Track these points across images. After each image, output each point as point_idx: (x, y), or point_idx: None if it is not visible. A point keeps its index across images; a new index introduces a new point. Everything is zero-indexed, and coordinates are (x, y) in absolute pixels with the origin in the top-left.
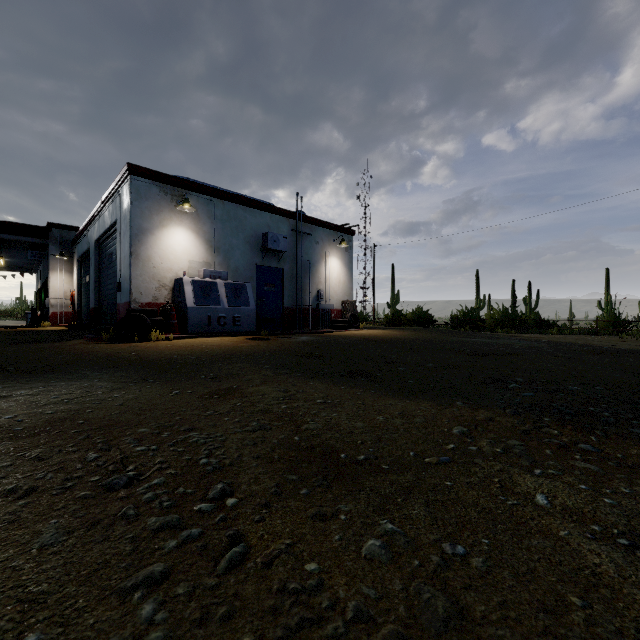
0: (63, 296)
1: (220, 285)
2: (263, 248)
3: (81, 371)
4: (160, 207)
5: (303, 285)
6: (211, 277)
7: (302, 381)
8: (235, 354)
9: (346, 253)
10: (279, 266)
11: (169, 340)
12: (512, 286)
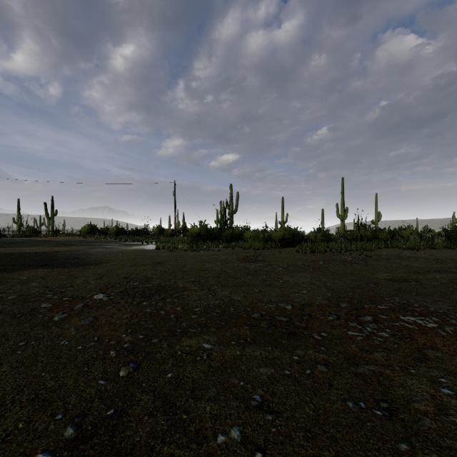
0: None
1: None
2: None
3: None
4: None
5: None
6: None
7: None
8: None
9: None
10: None
11: None
12: None
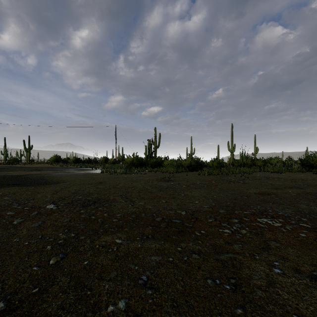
0: None
1: None
2: None
3: None
4: None
5: None
6: None
7: None
8: None
9: None
10: None
11: None
12: None
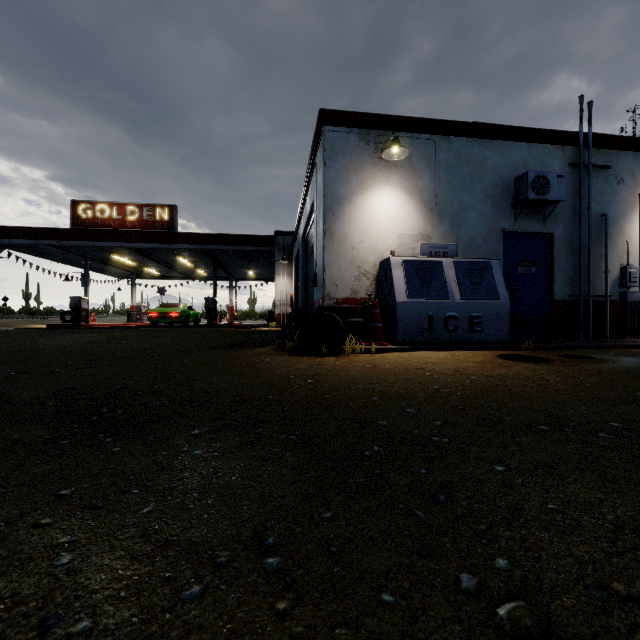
0: (285, 298)
1: (446, 266)
2: (516, 202)
3: (181, 436)
4: (360, 163)
5: (591, 260)
6: (431, 255)
7: None
8: (507, 407)
9: None
10: (544, 230)
11: (370, 353)
12: None
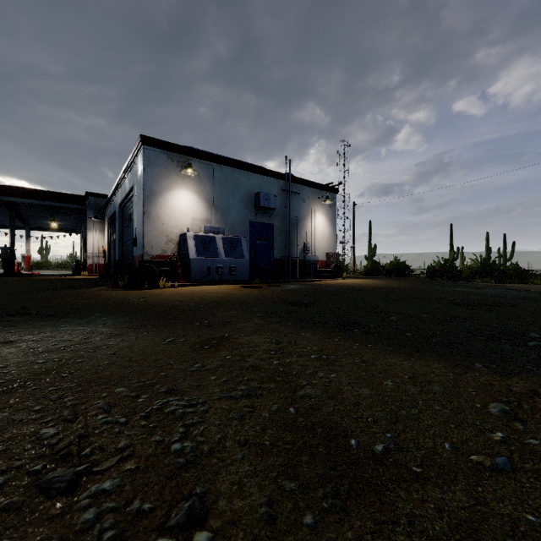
0: (97, 251)
1: (218, 239)
2: (256, 206)
3: (92, 316)
4: (168, 172)
5: (291, 239)
6: (211, 232)
7: (293, 331)
8: (230, 301)
9: (330, 209)
10: (270, 222)
11: (174, 287)
12: (486, 238)
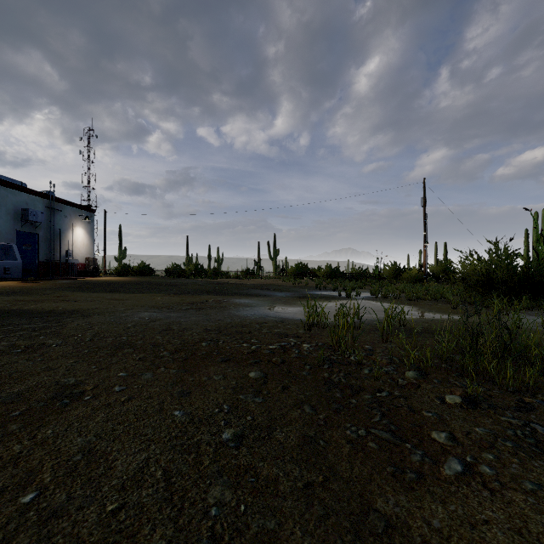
0: None
1: None
2: (23, 219)
3: None
4: None
5: (55, 246)
6: None
7: (91, 293)
8: (33, 288)
9: (89, 225)
10: (36, 232)
11: None
12: (209, 249)
